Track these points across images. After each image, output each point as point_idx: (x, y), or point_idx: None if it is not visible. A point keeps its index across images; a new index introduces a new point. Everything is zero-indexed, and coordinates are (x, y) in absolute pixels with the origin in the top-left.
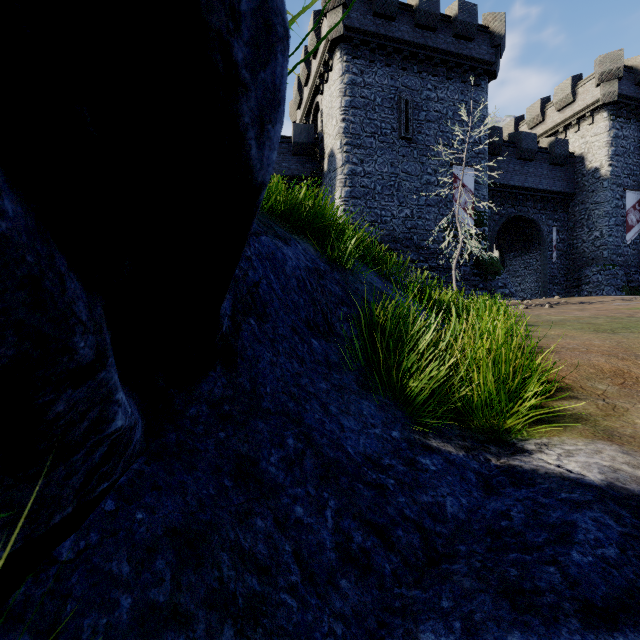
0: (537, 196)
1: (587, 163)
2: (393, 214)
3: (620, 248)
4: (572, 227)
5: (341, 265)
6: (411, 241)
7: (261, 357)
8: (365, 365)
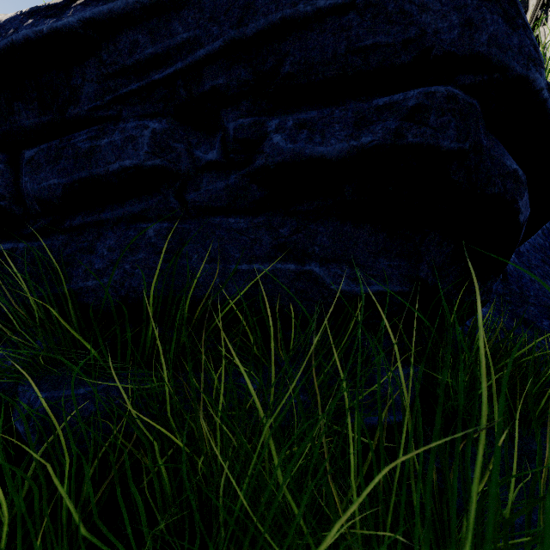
0: None
1: None
2: None
3: None
4: None
5: None
6: None
7: (522, 276)
8: None
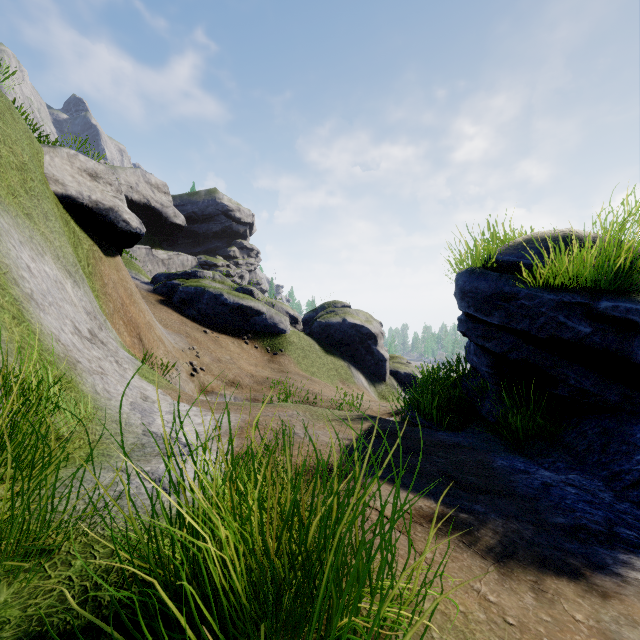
0: None
1: None
2: None
3: None
4: None
5: None
6: None
7: None
8: None
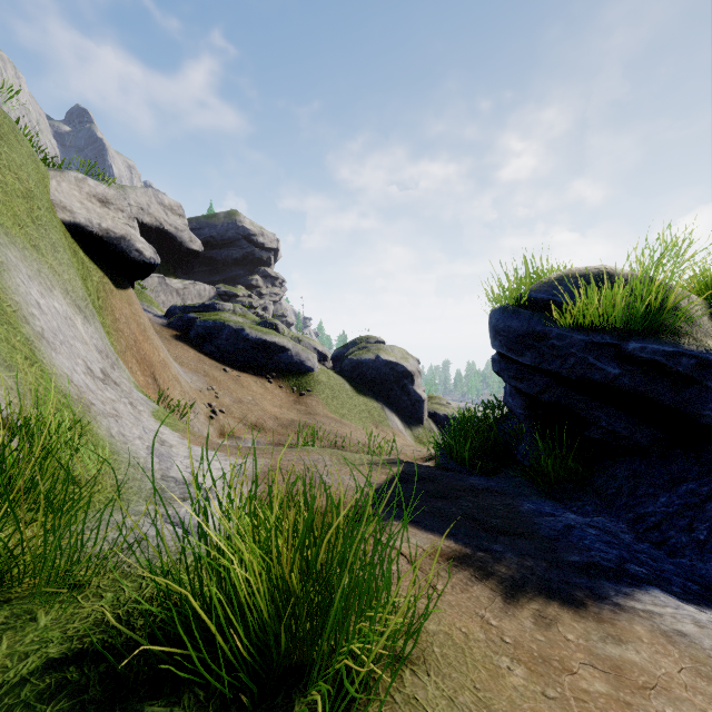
0: None
1: None
2: None
3: None
4: None
5: None
6: None
7: None
8: None
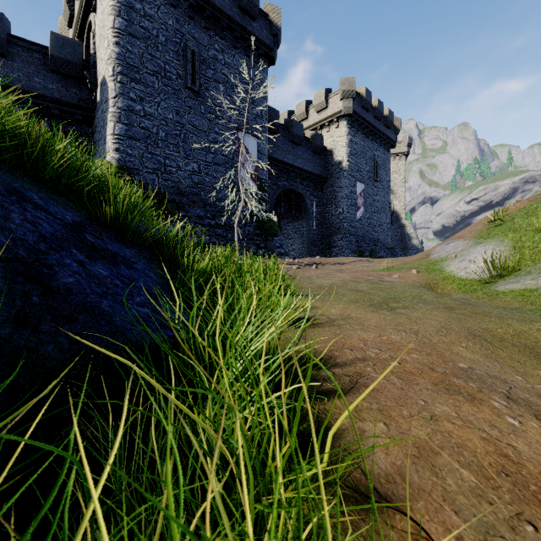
0: (303, 175)
1: (335, 156)
2: (179, 165)
3: (353, 222)
4: (325, 203)
5: None
6: (198, 196)
7: None
8: None
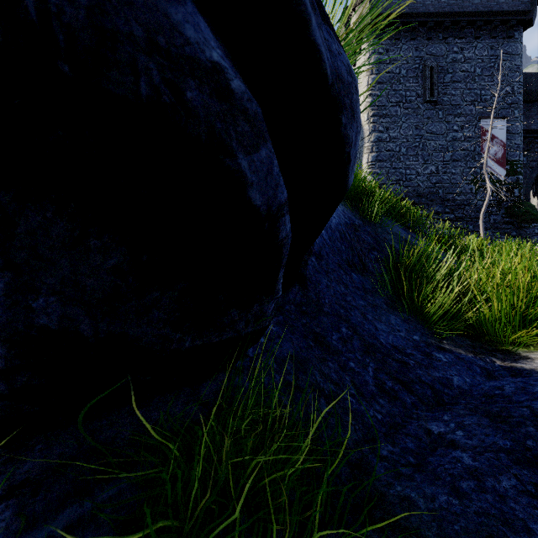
0: None
1: None
2: (418, 172)
3: None
4: None
5: (371, 220)
6: (436, 195)
7: (320, 282)
8: (392, 293)
